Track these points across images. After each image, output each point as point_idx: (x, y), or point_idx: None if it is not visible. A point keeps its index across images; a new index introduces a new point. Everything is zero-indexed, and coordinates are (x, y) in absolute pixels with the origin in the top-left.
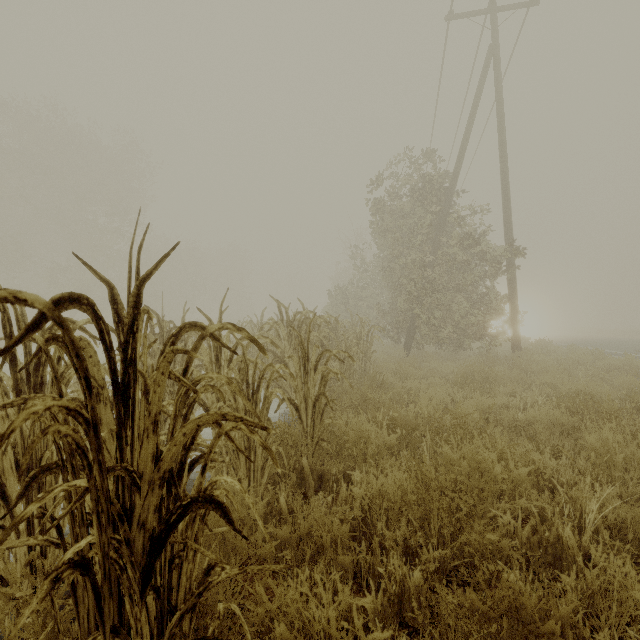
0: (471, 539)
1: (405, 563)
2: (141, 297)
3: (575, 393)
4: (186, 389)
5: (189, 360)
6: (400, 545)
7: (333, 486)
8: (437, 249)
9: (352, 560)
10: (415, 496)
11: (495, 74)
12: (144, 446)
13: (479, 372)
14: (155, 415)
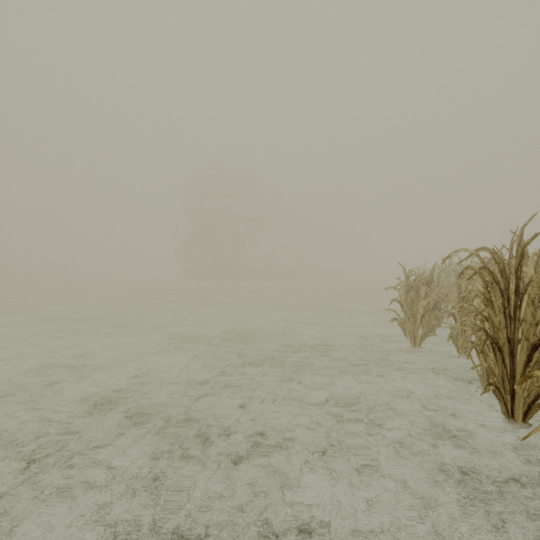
0: None
1: None
2: None
3: None
4: None
5: None
6: None
7: None
8: None
9: None
10: None
11: None
12: None
13: None
14: None
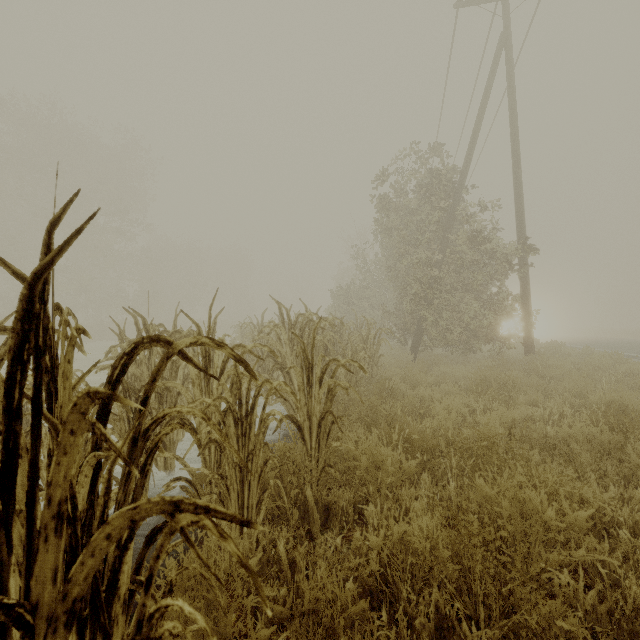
0: (531, 622)
1: (438, 639)
2: (35, 302)
3: (606, 403)
4: (144, 429)
5: (149, 388)
6: (433, 619)
7: (342, 520)
8: (446, 247)
9: (370, 637)
10: (449, 552)
11: (507, 63)
12: (40, 556)
13: (496, 379)
14: (58, 504)
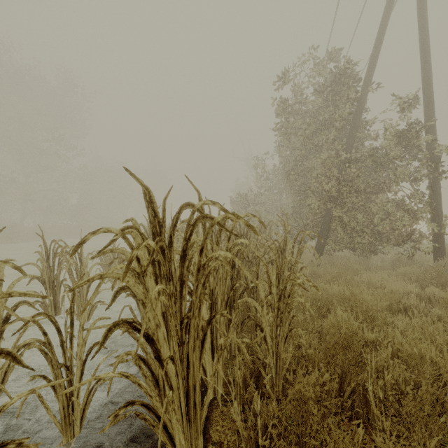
0: None
1: None
2: None
3: None
4: None
5: None
6: None
7: None
8: (352, 147)
9: None
10: None
11: None
12: None
13: None
14: None
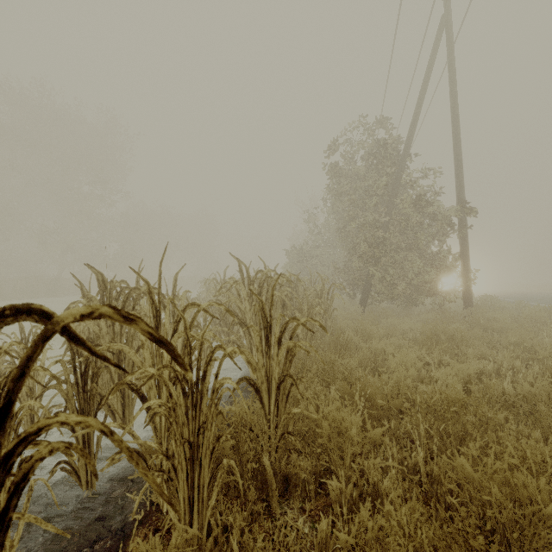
0: None
1: None
2: None
3: None
4: (5, 453)
5: (13, 388)
6: None
7: (302, 490)
8: (392, 210)
9: None
10: None
11: (447, 43)
12: None
13: (445, 332)
14: None
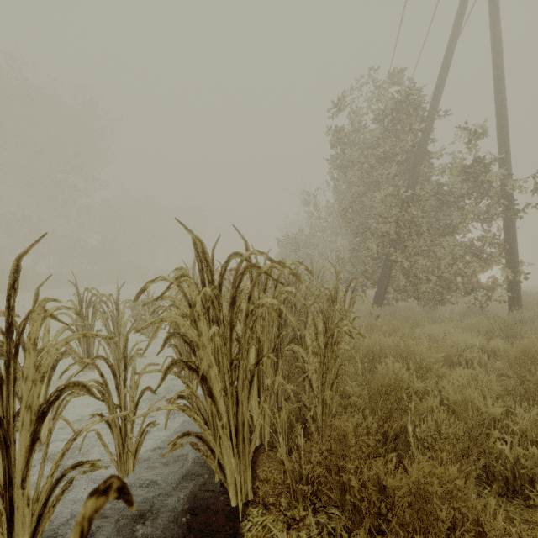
0: None
1: None
2: None
3: None
4: None
5: None
6: None
7: None
8: (415, 183)
9: None
10: None
11: None
12: None
13: None
14: None
